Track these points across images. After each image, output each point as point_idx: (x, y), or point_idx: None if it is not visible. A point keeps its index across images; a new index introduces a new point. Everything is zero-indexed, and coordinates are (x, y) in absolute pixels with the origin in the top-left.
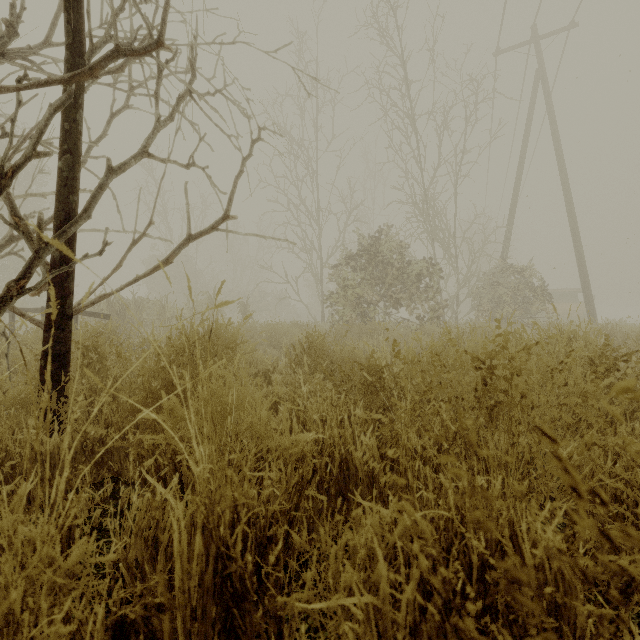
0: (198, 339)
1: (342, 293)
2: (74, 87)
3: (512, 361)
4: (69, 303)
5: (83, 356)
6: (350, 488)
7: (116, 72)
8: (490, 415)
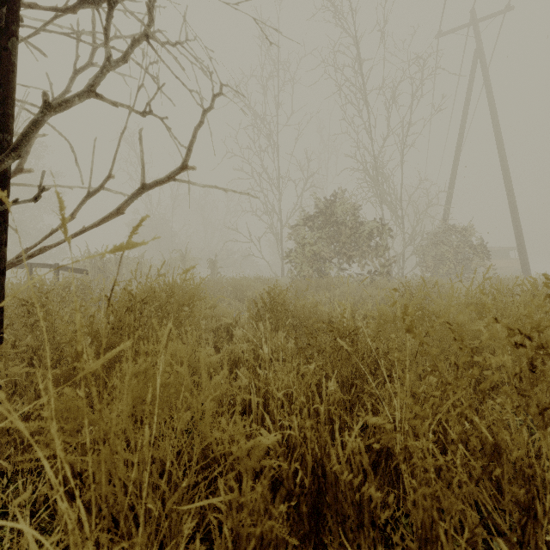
0: (148, 296)
1: (300, 251)
2: (5, 11)
3: (511, 323)
4: (0, 256)
5: (28, 314)
6: (327, 501)
7: (66, 11)
8: (543, 417)
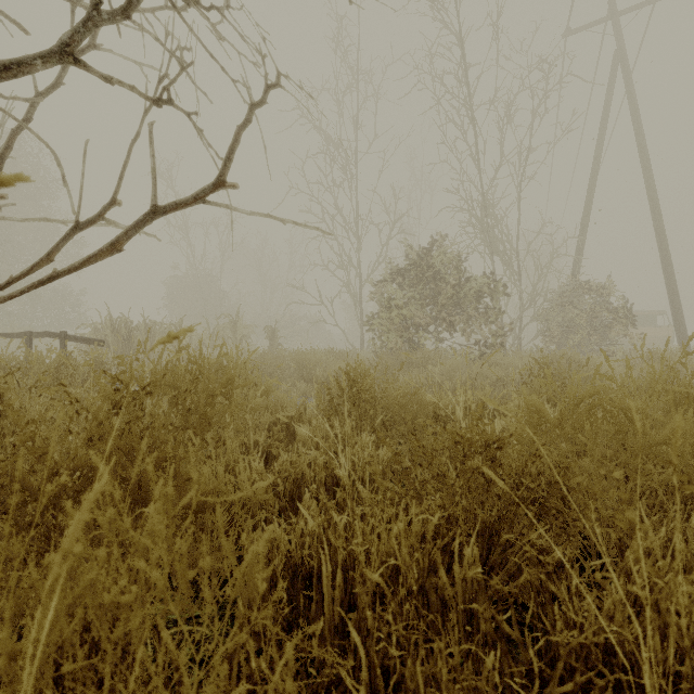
0: (153, 382)
1: (386, 315)
2: None
3: None
4: None
5: None
6: None
7: None
8: None
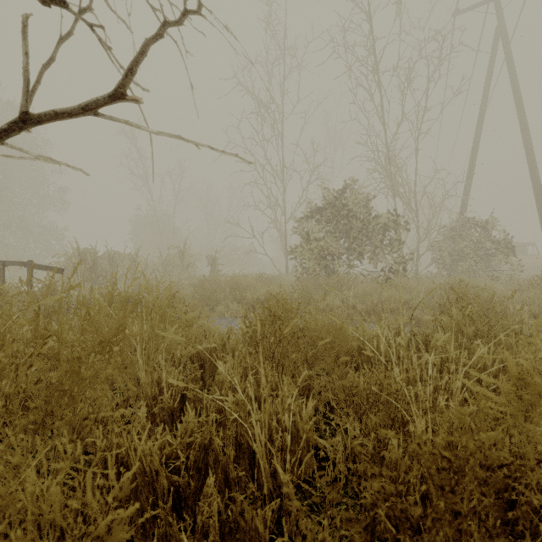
0: None
1: (306, 246)
2: None
3: None
4: None
5: None
6: None
7: None
8: None
